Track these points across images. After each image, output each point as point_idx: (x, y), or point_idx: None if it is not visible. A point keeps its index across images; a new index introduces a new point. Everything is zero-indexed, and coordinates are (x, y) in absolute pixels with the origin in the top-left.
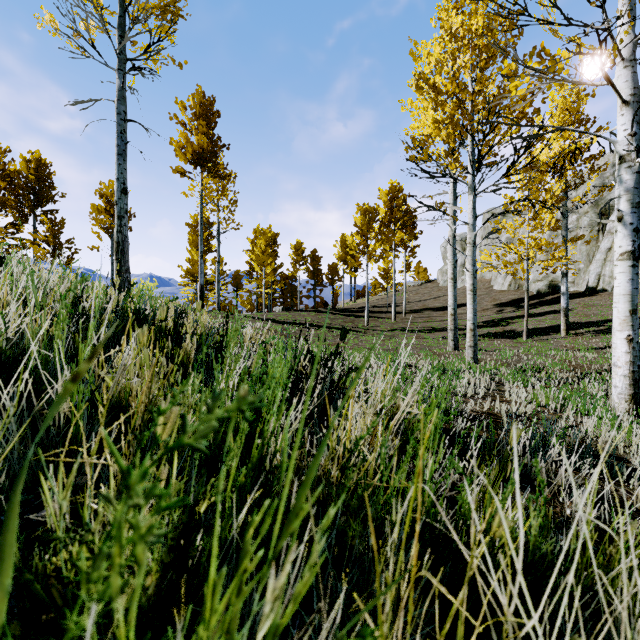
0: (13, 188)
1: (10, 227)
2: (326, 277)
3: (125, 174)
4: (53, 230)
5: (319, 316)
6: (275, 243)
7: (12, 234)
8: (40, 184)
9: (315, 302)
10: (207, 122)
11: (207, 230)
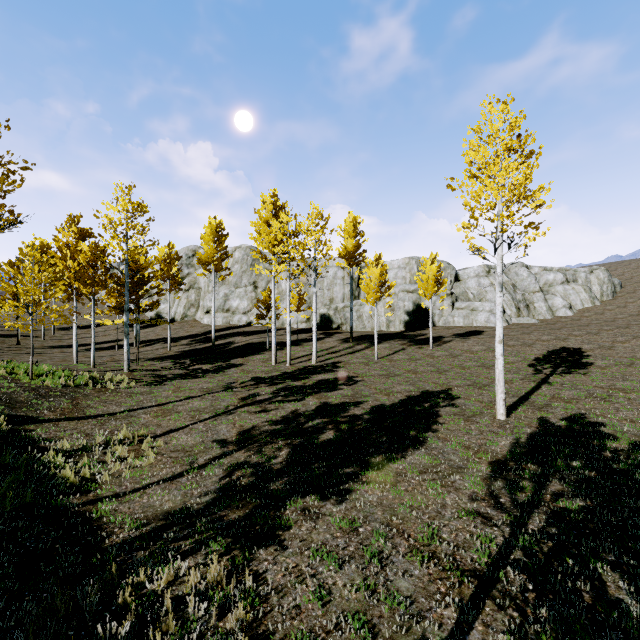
0: None
1: None
2: None
3: None
4: None
5: None
6: None
7: None
8: None
9: None
10: None
11: None
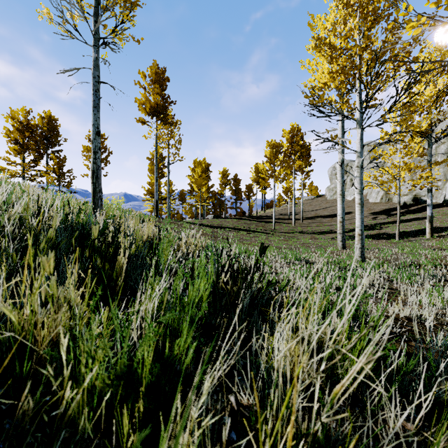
0: (33, 136)
1: (32, 162)
2: (244, 194)
3: (98, 121)
4: (58, 164)
5: (239, 222)
6: (208, 170)
7: (33, 167)
8: (50, 133)
9: (236, 211)
10: (160, 85)
11: (161, 162)
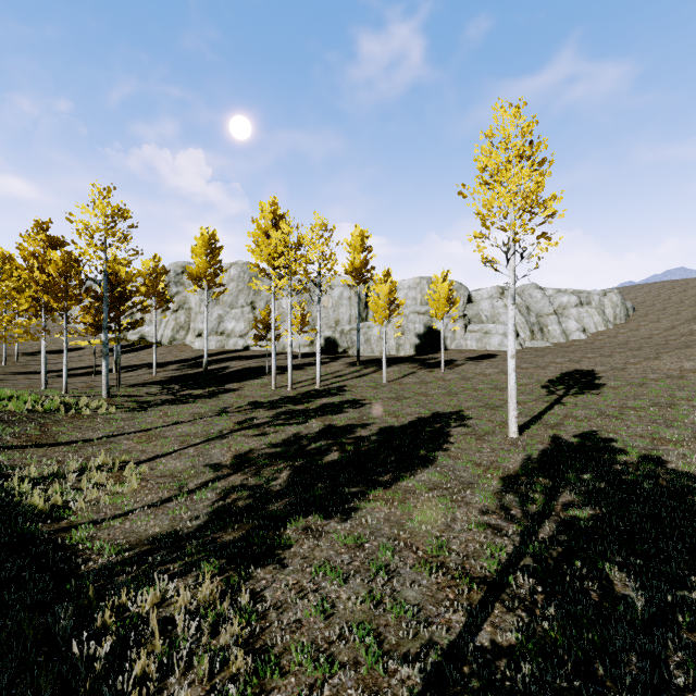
0: None
1: None
2: None
3: None
4: None
5: None
6: None
7: None
8: None
9: None
10: None
11: None
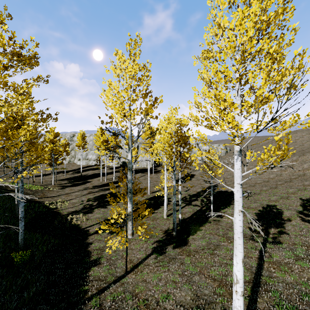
0: None
1: None
2: None
3: None
4: None
5: None
6: None
7: None
8: None
9: None
10: None
11: None
